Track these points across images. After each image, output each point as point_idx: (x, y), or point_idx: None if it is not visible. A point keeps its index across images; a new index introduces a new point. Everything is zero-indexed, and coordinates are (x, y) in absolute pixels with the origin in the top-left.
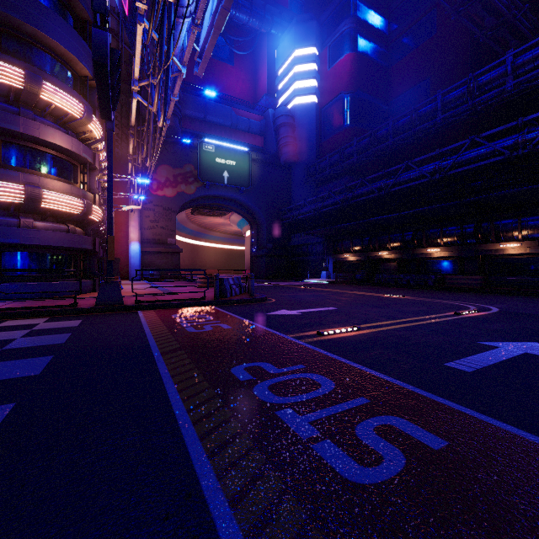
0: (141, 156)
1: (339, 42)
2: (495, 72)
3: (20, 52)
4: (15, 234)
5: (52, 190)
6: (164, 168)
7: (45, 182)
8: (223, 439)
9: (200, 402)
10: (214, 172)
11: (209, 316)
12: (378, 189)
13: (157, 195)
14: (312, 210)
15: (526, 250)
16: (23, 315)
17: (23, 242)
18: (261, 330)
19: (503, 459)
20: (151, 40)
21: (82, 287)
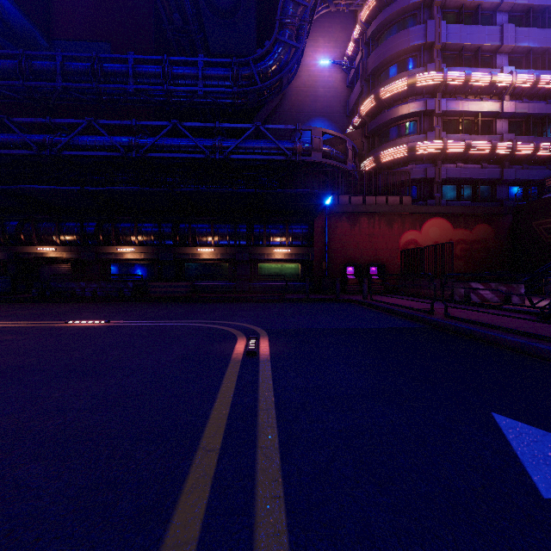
0: None
1: None
2: (189, 69)
3: None
4: None
5: None
6: None
7: None
8: None
9: None
10: None
11: None
12: (38, 144)
13: None
14: None
15: (218, 256)
16: None
17: None
18: None
19: None
20: None
21: None
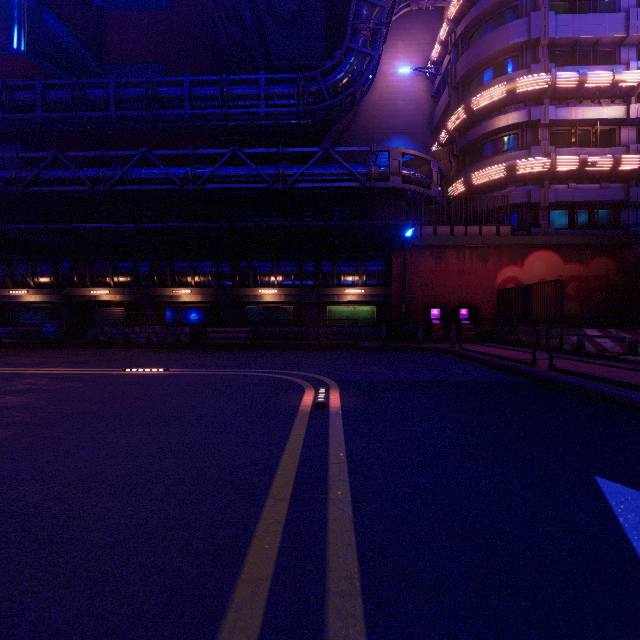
0: None
1: None
2: (249, 88)
3: None
4: None
5: None
6: None
7: None
8: None
9: None
10: None
11: None
12: (92, 179)
13: None
14: None
15: (282, 298)
16: None
17: None
18: None
19: None
20: None
21: None
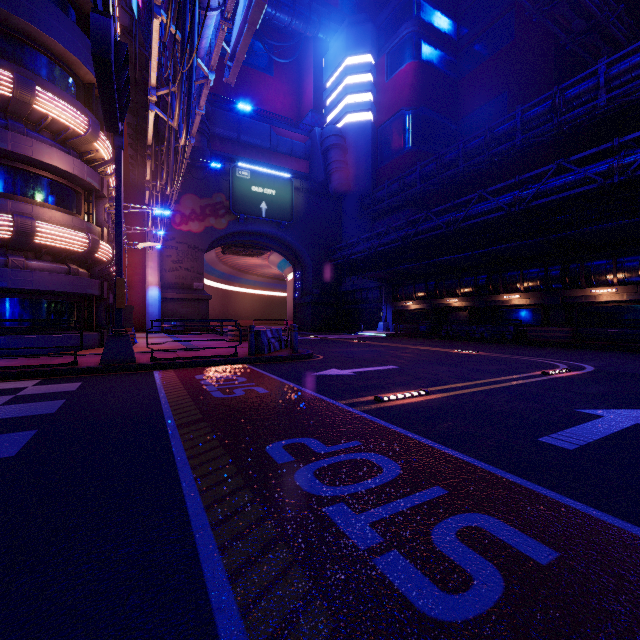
0: (161, 182)
1: (399, 49)
2: (585, 84)
3: (9, 52)
4: (2, 276)
5: (49, 222)
6: (189, 198)
7: (40, 212)
8: (252, 550)
9: (222, 495)
10: (249, 203)
11: (241, 377)
12: (446, 223)
13: (180, 231)
14: (366, 249)
15: (623, 297)
16: (8, 376)
17: (11, 285)
18: (305, 395)
19: (637, 579)
20: (170, 39)
21: (86, 341)
